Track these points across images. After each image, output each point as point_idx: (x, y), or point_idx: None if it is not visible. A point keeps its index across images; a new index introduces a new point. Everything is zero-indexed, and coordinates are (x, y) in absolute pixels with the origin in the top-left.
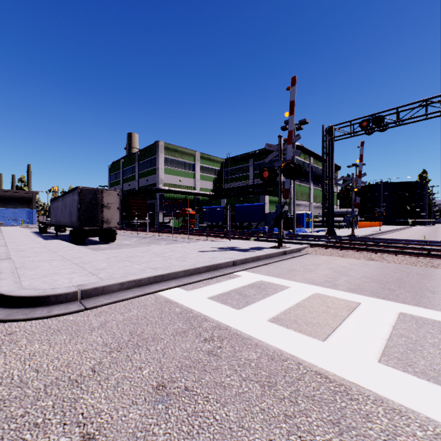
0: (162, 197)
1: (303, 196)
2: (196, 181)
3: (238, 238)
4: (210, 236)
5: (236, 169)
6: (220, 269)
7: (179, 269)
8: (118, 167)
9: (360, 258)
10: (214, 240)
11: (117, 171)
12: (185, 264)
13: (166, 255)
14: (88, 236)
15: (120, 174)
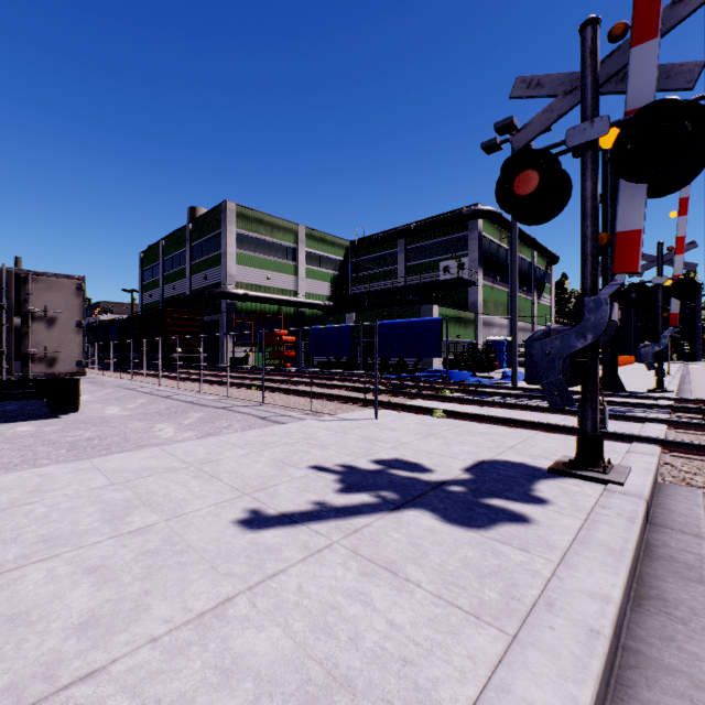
0: (233, 309)
1: (498, 308)
2: (298, 280)
3: (397, 405)
4: (320, 397)
5: (372, 260)
6: None
7: None
8: (156, 254)
9: None
10: (330, 409)
11: (154, 262)
12: None
13: None
14: None
15: (159, 268)
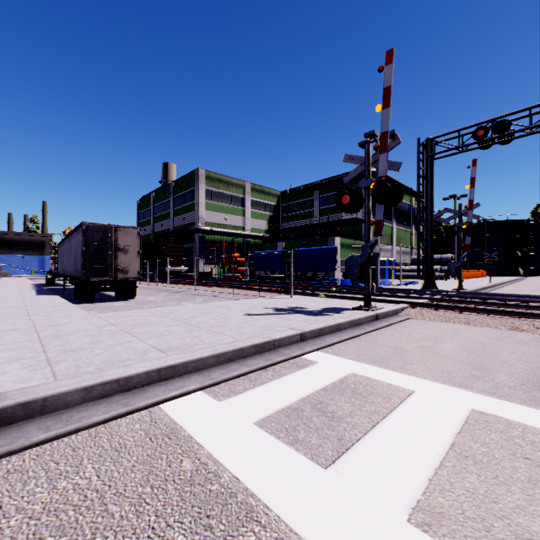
0: (203, 240)
1: (384, 237)
2: (245, 220)
3: (303, 293)
4: (263, 291)
5: (296, 205)
6: (280, 349)
7: (207, 351)
8: (149, 202)
9: (498, 327)
10: (269, 296)
11: (147, 207)
12: (219, 341)
13: (194, 321)
14: (98, 290)
15: (151, 212)
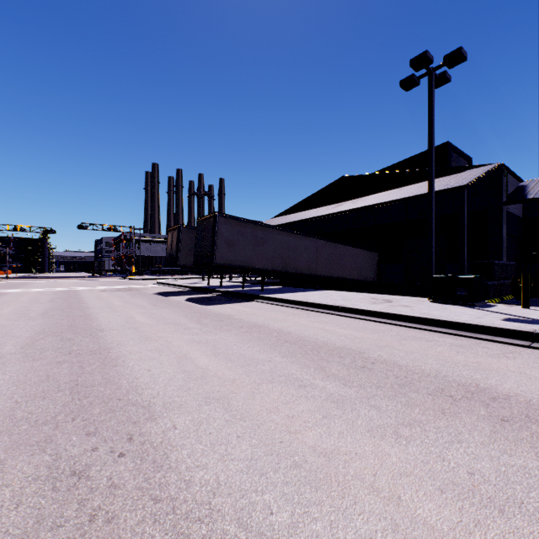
0: None
1: None
2: None
3: None
4: None
5: None
6: None
7: None
8: None
9: (22, 280)
10: None
11: None
12: None
13: None
14: None
15: None
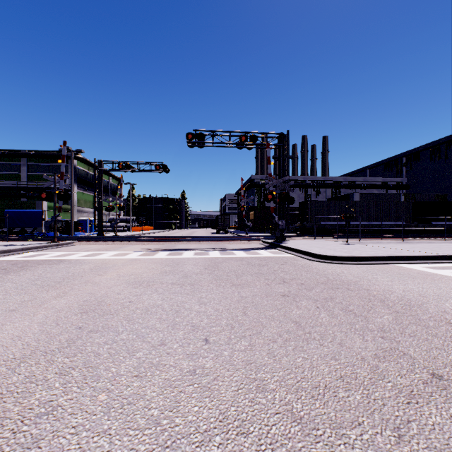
0: None
1: (87, 203)
2: None
3: (16, 240)
4: None
5: None
6: (13, 252)
7: None
8: None
9: (103, 244)
10: None
11: None
12: None
13: None
14: None
15: None
